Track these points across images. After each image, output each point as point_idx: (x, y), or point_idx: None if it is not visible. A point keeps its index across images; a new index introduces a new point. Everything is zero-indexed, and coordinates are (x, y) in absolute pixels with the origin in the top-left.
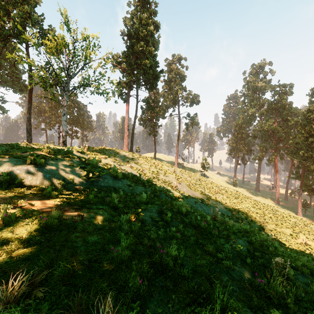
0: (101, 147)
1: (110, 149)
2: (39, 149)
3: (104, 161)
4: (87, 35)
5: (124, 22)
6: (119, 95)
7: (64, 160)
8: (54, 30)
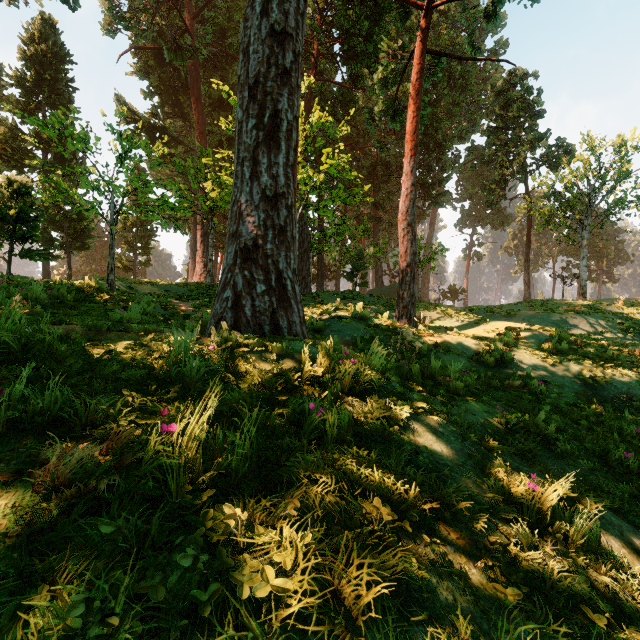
0: None
1: None
2: (567, 306)
3: None
4: (622, 142)
5: None
6: None
7: (596, 315)
8: (562, 141)
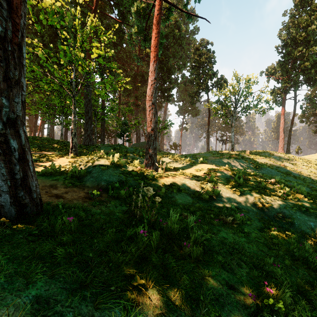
0: (256, 150)
1: (264, 152)
2: (229, 154)
3: (262, 160)
4: (249, 79)
5: (279, 36)
6: (273, 102)
7: (242, 159)
8: (223, 77)
